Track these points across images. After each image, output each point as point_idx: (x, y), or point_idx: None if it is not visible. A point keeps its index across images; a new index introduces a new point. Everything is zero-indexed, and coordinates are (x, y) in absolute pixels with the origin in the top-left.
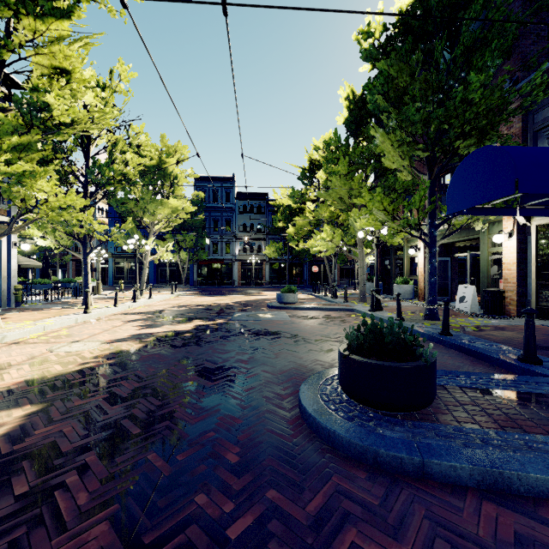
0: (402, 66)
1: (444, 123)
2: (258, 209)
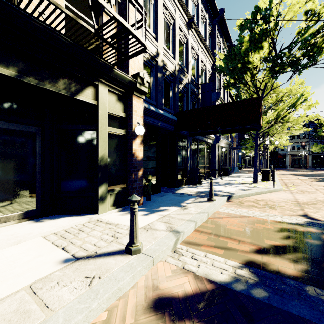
0: None
1: None
2: (303, 125)
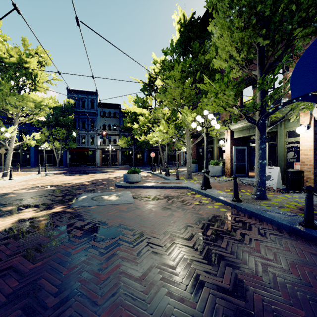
0: None
1: (294, 2)
2: (114, 115)
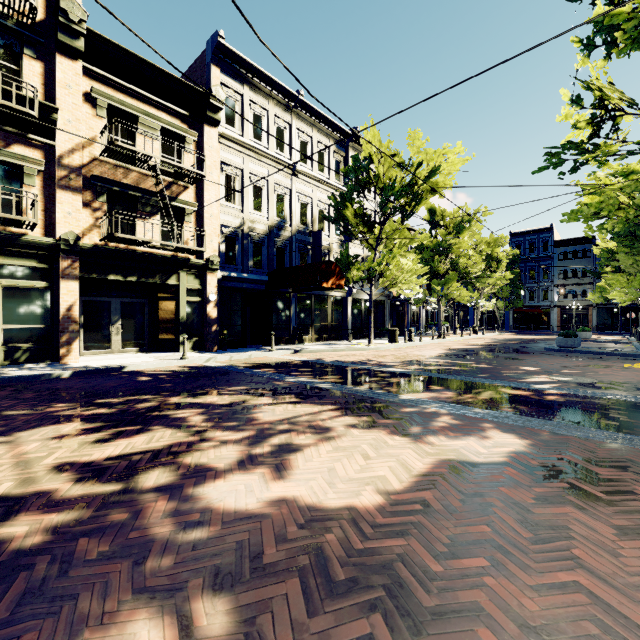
0: None
1: None
2: (582, 254)
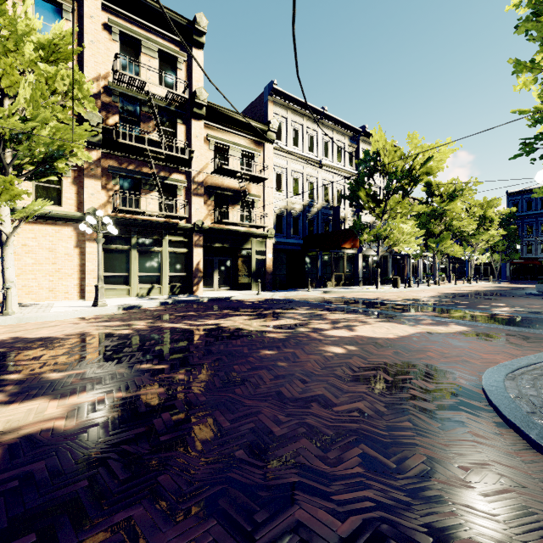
0: None
1: None
2: None
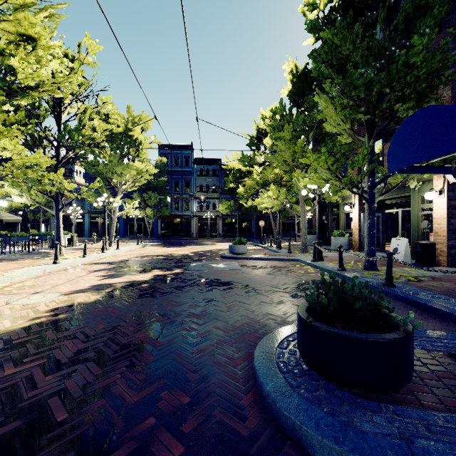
0: (346, 34)
1: (386, 86)
2: (213, 173)
